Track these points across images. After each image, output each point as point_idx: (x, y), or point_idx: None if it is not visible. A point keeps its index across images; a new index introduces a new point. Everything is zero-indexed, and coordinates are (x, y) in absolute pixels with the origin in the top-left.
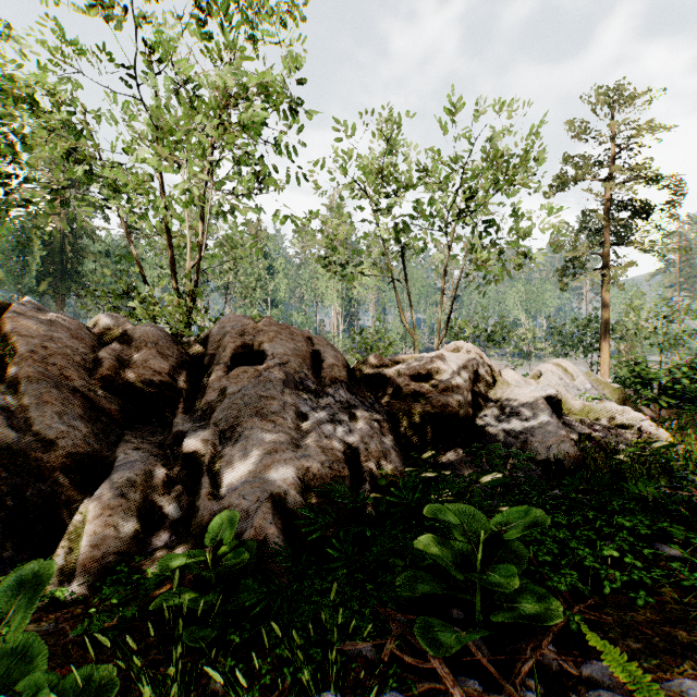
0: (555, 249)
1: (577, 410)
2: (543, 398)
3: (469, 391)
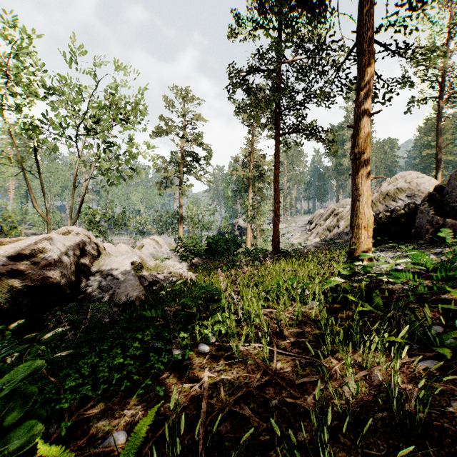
0: (157, 170)
1: (152, 267)
2: (130, 262)
3: (74, 263)
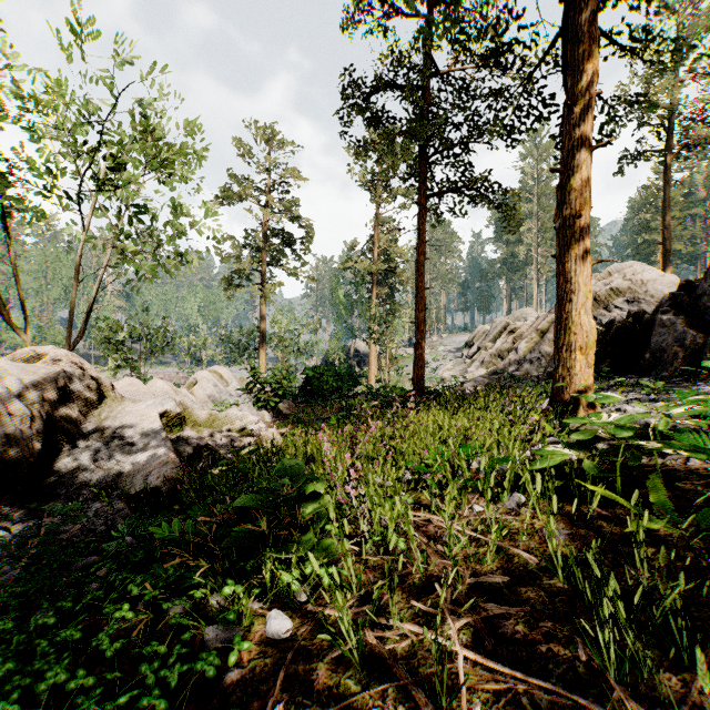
0: (223, 259)
1: (204, 420)
2: (159, 413)
3: (41, 417)
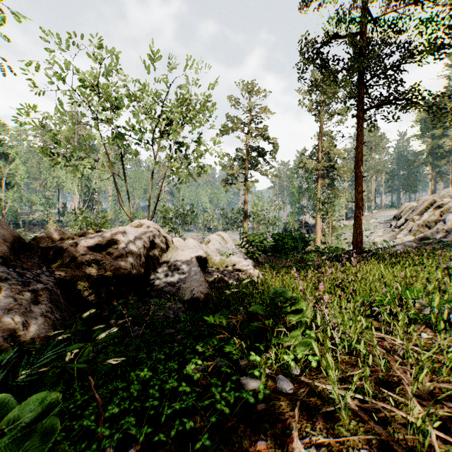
0: (222, 168)
1: (217, 262)
2: (196, 257)
3: (144, 256)
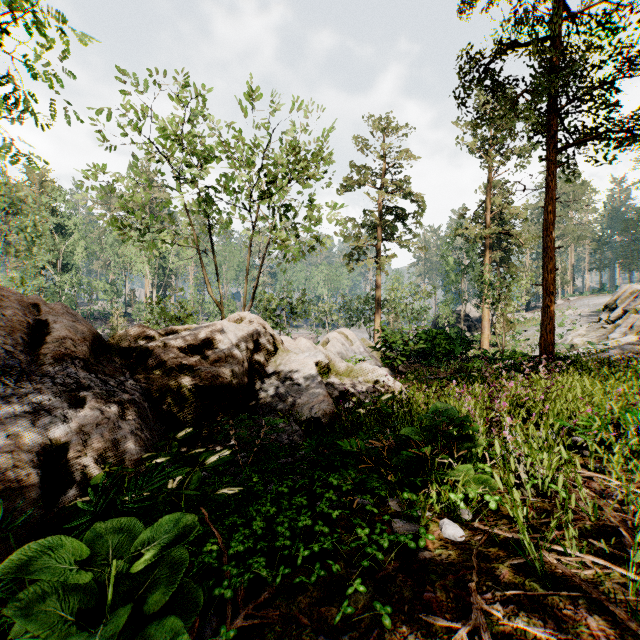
0: (345, 239)
1: (343, 371)
2: (314, 362)
3: (246, 360)
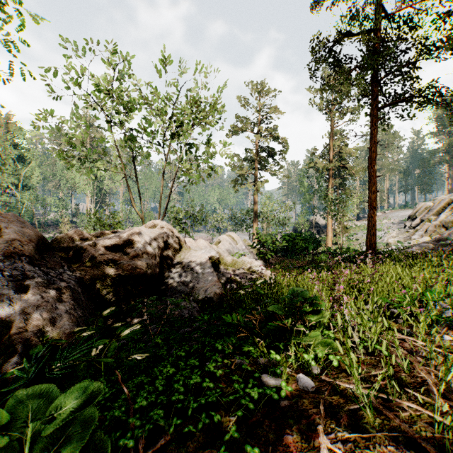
0: (232, 169)
1: (229, 263)
2: (208, 257)
3: (158, 256)
